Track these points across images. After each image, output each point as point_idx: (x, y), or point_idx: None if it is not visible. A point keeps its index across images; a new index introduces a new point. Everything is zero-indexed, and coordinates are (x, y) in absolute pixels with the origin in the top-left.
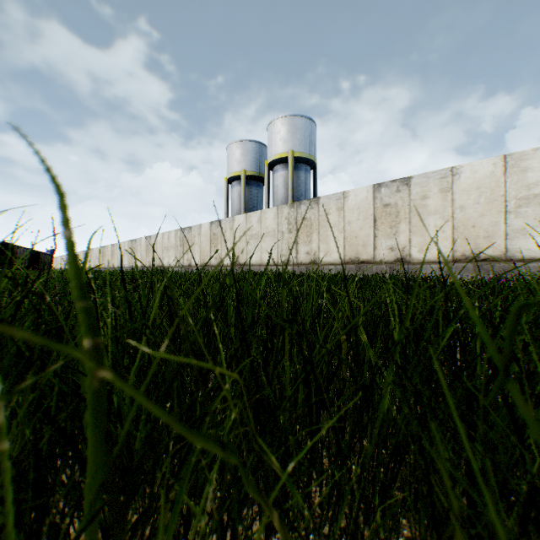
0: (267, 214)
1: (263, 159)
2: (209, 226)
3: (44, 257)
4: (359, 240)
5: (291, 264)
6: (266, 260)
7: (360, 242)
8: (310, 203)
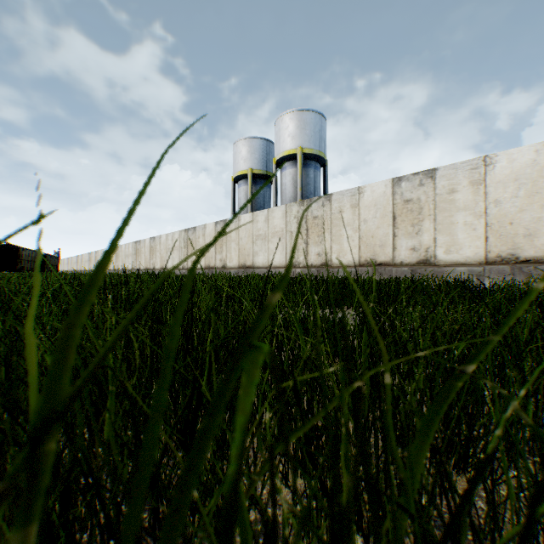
0: (274, 213)
1: (271, 156)
2: (214, 226)
3: (50, 259)
4: (376, 240)
5: (301, 266)
6: (273, 262)
7: (377, 242)
8: (322, 200)
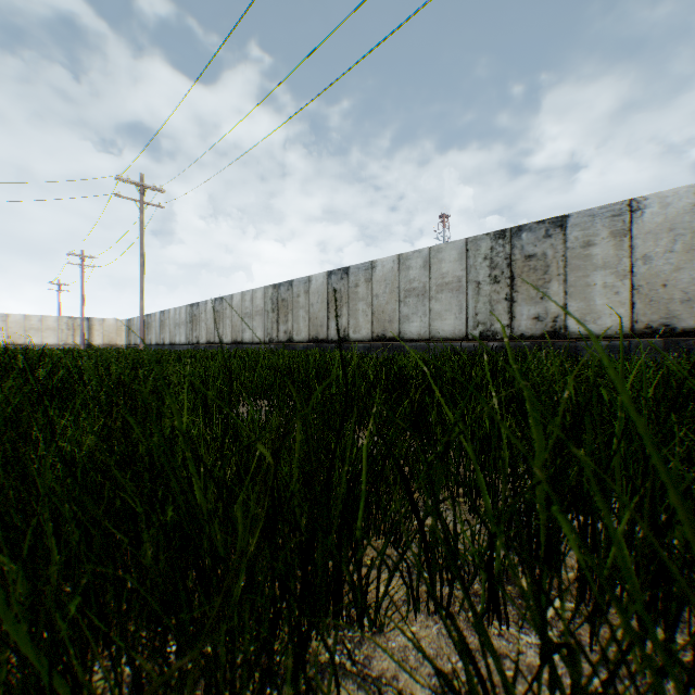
0: None
1: None
2: None
3: None
4: None
5: None
6: None
7: None
8: None
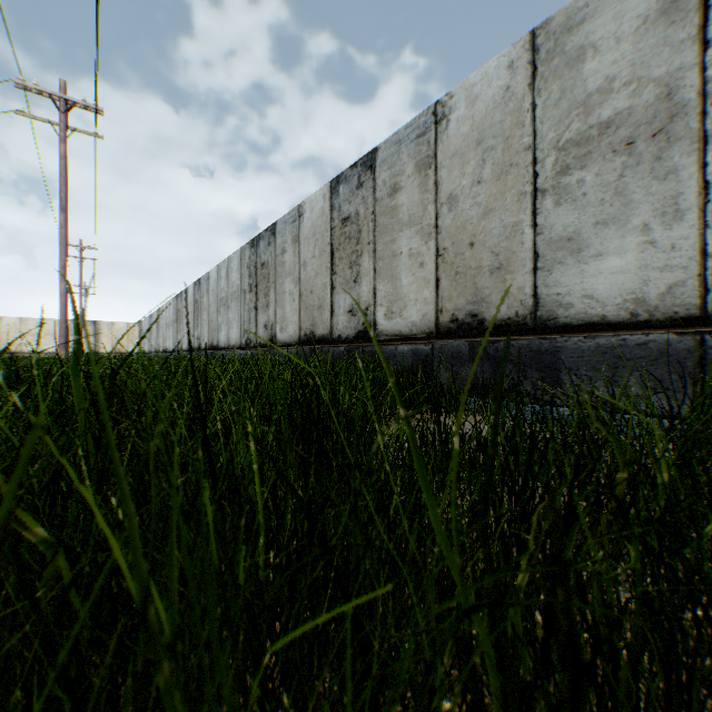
0: None
1: None
2: None
3: None
4: None
5: None
6: None
7: None
8: None
